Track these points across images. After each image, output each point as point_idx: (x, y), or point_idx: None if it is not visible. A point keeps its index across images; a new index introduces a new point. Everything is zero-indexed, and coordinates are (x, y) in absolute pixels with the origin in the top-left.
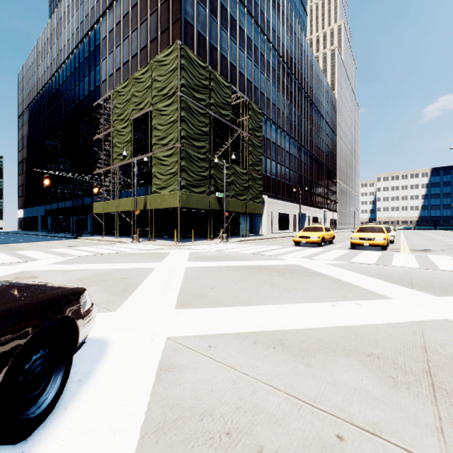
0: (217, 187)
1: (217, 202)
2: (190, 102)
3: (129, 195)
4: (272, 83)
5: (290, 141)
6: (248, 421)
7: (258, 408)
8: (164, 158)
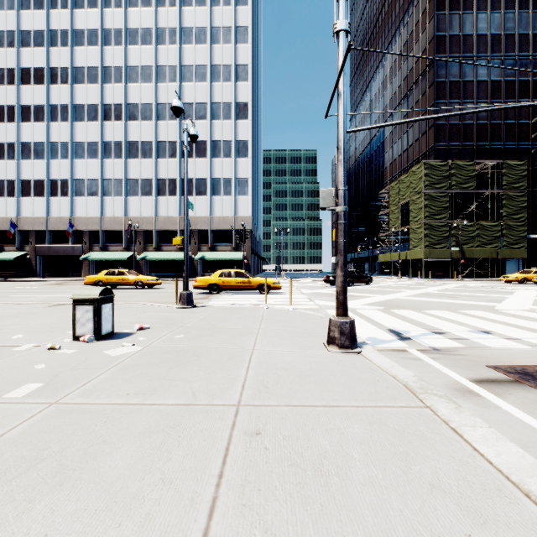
0: (458, 241)
1: (458, 252)
2: (432, 193)
3: (401, 248)
4: None
5: None
6: (384, 286)
7: (385, 286)
8: (416, 229)
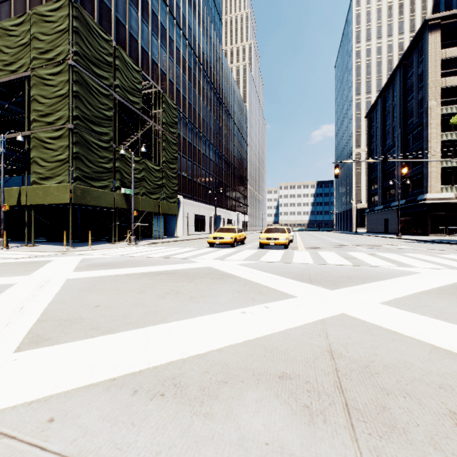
0: (124, 182)
1: (124, 199)
2: (88, 77)
3: None
4: (188, 81)
5: (206, 143)
6: None
7: None
8: (49, 140)
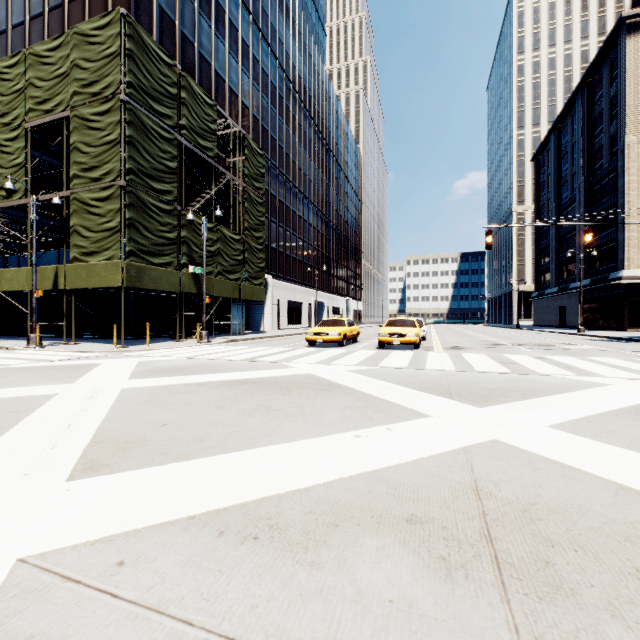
0: (193, 257)
1: (193, 281)
2: (145, 116)
3: (25, 264)
4: (278, 116)
5: (304, 201)
6: None
7: None
8: (94, 202)
